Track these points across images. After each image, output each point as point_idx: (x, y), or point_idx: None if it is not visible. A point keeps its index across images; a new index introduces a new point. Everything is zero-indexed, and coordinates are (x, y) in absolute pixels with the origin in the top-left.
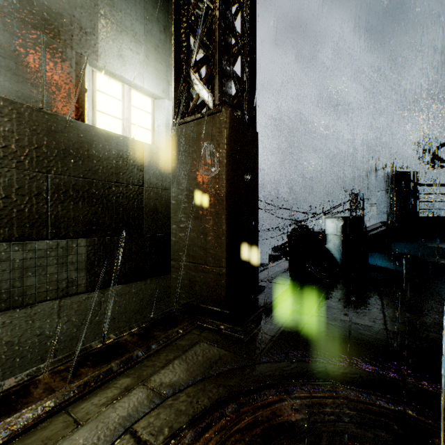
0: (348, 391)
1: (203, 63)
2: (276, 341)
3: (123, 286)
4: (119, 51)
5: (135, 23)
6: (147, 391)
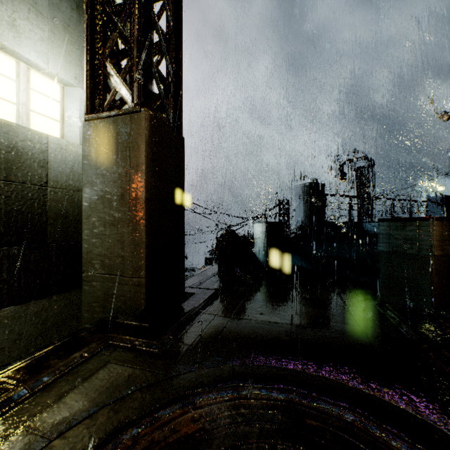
0: (250, 390)
1: (124, 55)
2: (192, 349)
3: (17, 308)
4: (12, 19)
5: None
6: (26, 437)
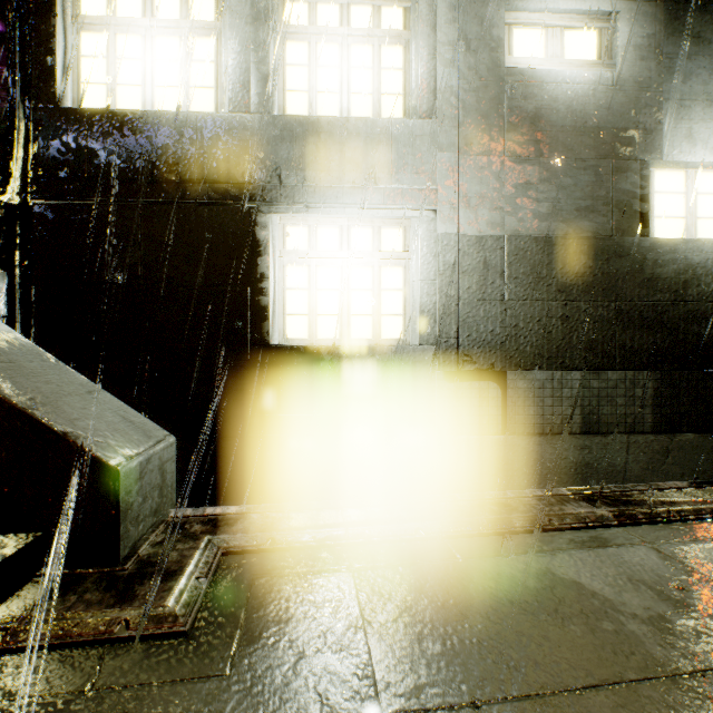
0: None
1: None
2: None
3: (693, 436)
4: (687, 131)
5: (707, 81)
6: None
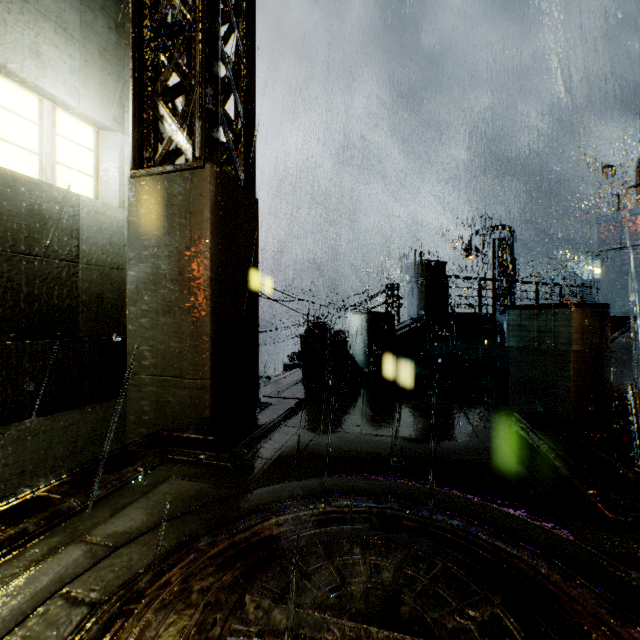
0: (342, 500)
1: (180, 91)
2: (272, 463)
3: (41, 420)
4: (34, 45)
5: (63, 7)
6: (86, 546)
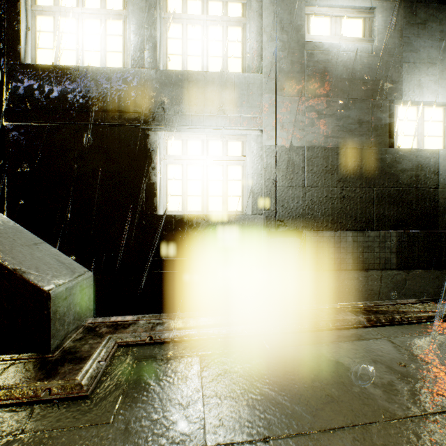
0: None
1: None
2: None
3: (421, 271)
4: (418, 82)
5: (430, 51)
6: None
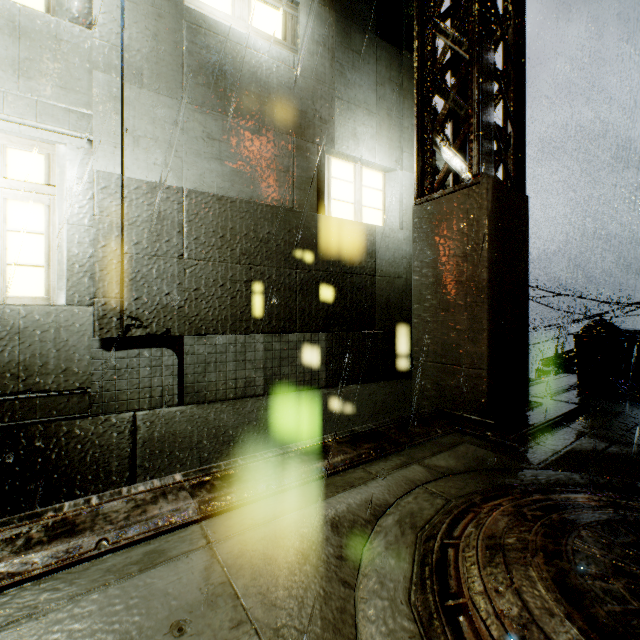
0: None
1: (448, 119)
2: (563, 455)
3: (357, 386)
4: (353, 130)
5: (367, 94)
6: (424, 468)
